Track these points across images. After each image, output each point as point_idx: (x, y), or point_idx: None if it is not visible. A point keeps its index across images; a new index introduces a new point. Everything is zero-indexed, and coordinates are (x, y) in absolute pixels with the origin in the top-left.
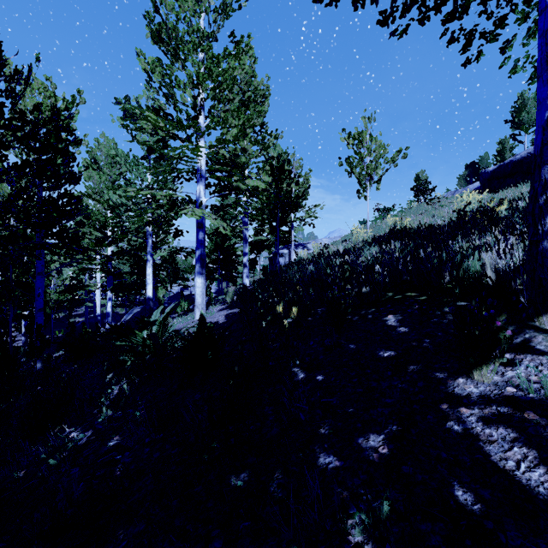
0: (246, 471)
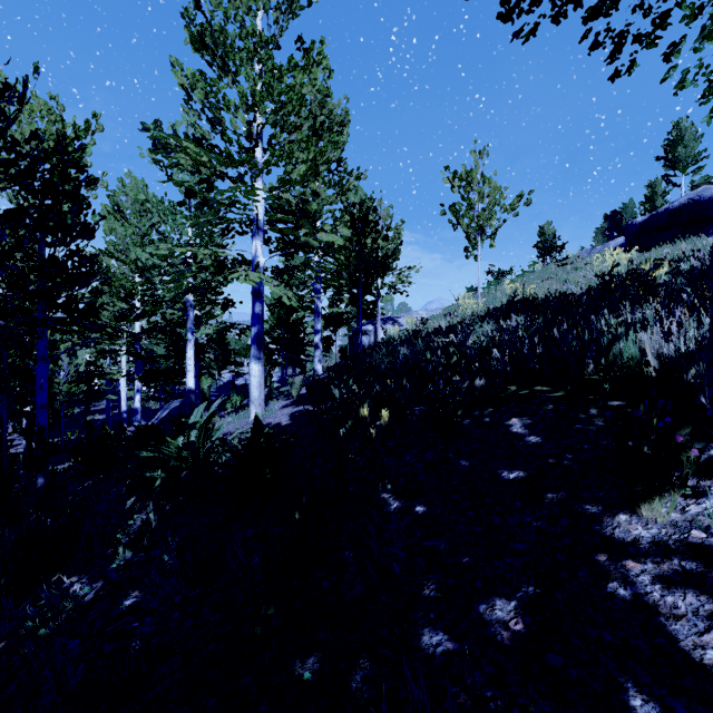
0: (316, 653)
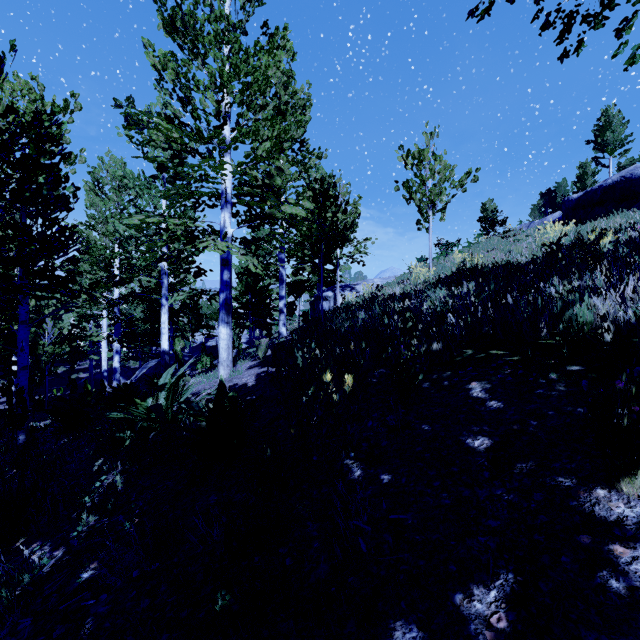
0: None
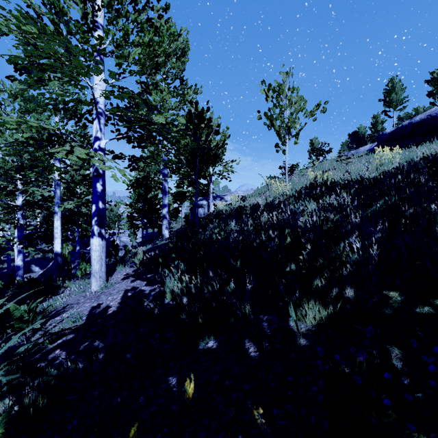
0: None
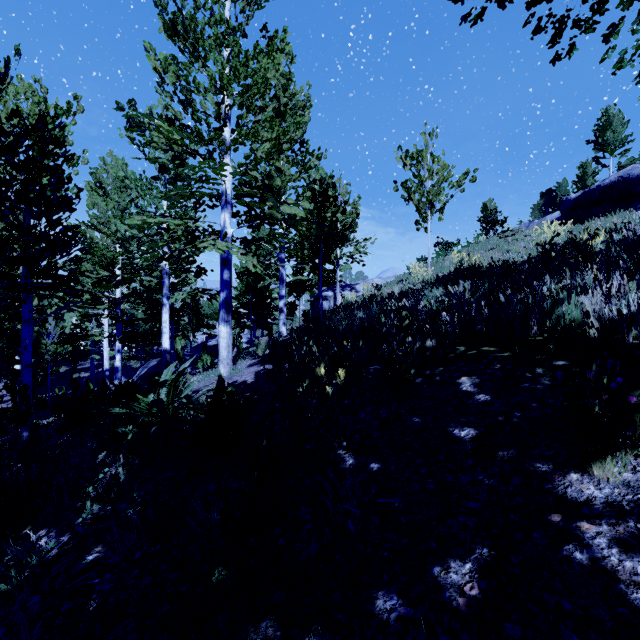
0: (269, 616)
